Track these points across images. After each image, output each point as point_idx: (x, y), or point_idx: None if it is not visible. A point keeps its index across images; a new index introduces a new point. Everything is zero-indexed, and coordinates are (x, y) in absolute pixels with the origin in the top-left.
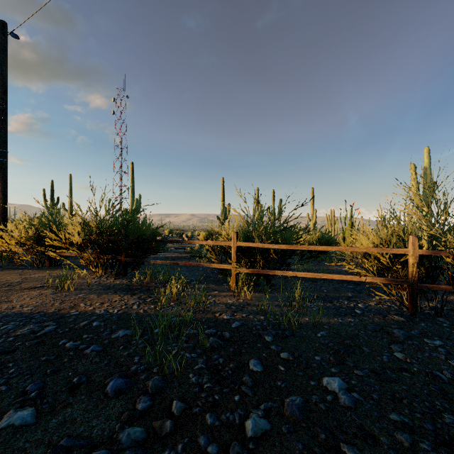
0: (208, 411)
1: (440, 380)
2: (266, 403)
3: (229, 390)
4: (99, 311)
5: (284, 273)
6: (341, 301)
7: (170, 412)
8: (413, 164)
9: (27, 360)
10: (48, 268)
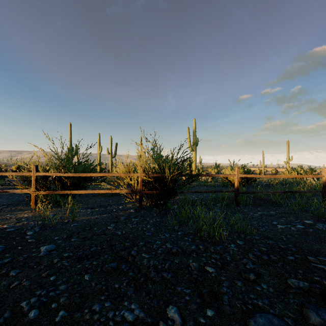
0: None
1: (116, 235)
2: None
3: None
4: None
5: (71, 192)
6: (113, 206)
7: None
8: (188, 127)
9: None
10: None
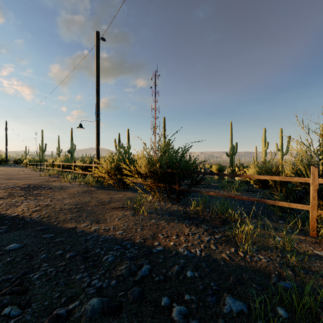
0: None
1: None
2: None
3: None
4: (182, 250)
5: None
6: None
7: None
8: None
9: None
10: (122, 190)
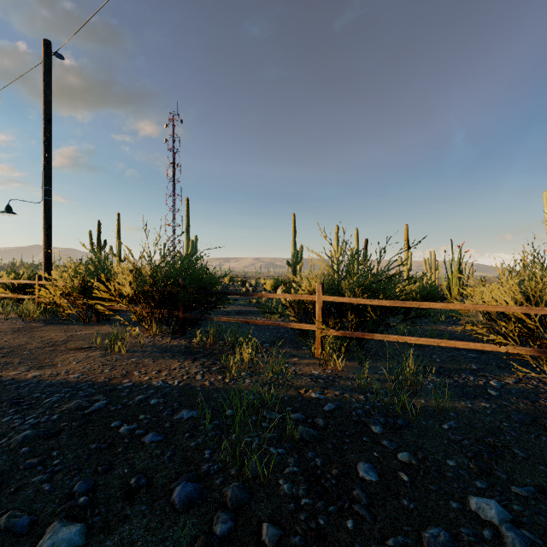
0: (313, 545)
1: None
2: (395, 537)
3: (336, 510)
4: (157, 383)
5: (386, 337)
6: (464, 375)
7: (260, 541)
8: (546, 192)
9: (74, 448)
10: (96, 323)
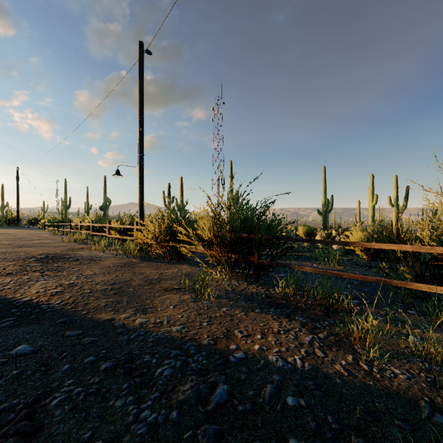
0: None
1: None
2: None
3: None
4: (274, 359)
5: None
6: None
7: None
8: None
9: None
10: (176, 262)
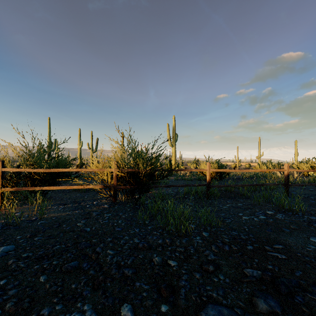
0: None
1: (85, 231)
2: None
3: None
4: None
5: (41, 188)
6: (87, 201)
7: None
8: (168, 124)
9: None
10: None
